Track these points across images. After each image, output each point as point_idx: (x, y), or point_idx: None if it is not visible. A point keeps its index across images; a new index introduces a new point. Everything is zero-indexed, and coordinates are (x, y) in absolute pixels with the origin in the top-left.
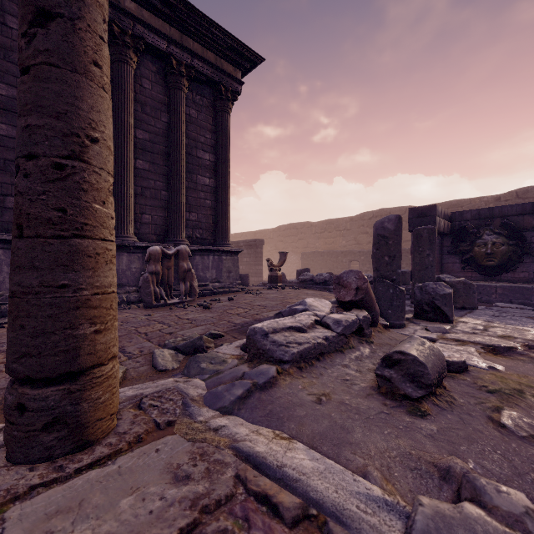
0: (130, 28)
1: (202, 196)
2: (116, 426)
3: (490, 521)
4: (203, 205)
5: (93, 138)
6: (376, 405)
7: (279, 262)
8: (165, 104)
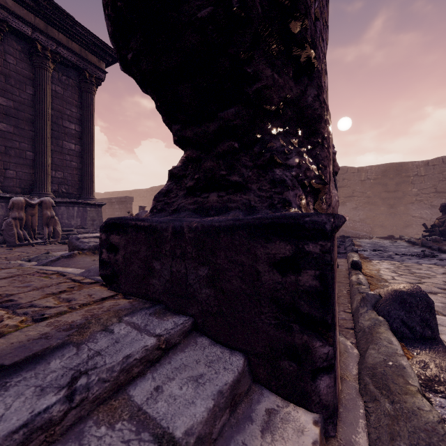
0: None
1: (68, 158)
2: None
3: None
4: (69, 166)
5: None
6: None
7: None
8: (31, 79)
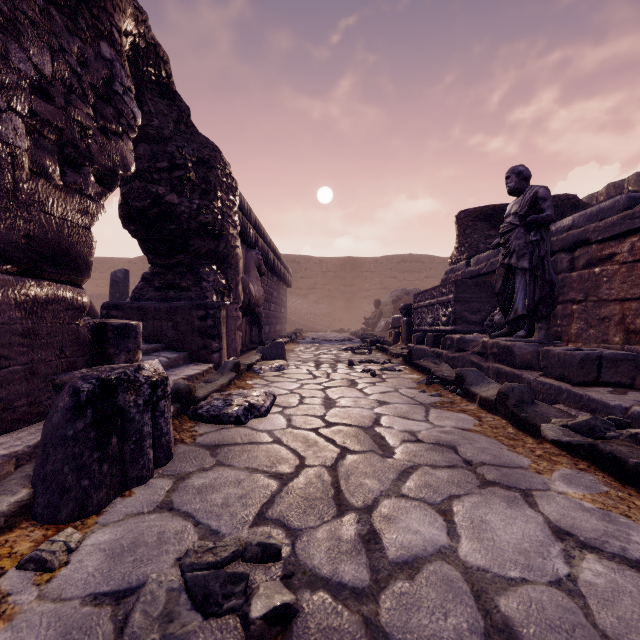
0: None
1: None
2: None
3: None
4: None
5: None
6: None
7: None
8: None
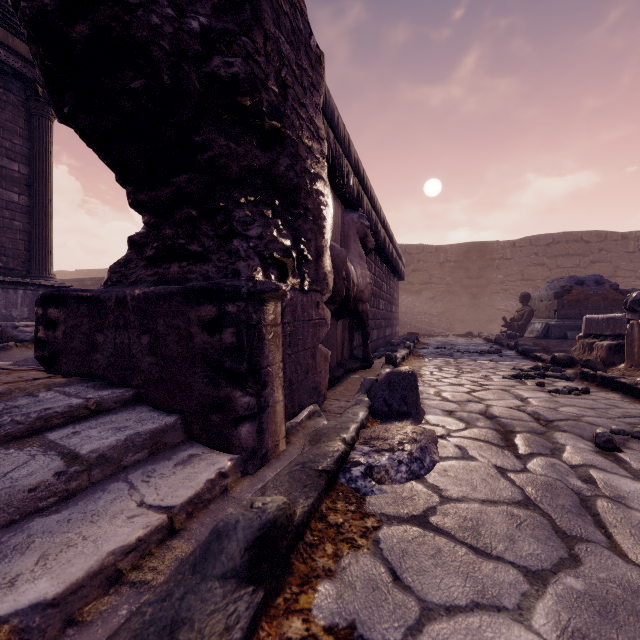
0: None
1: (7, 215)
2: None
3: None
4: (8, 227)
5: None
6: None
7: None
8: None
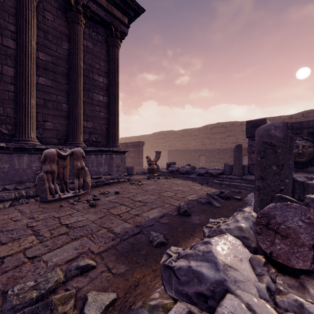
0: None
1: (97, 109)
2: None
3: None
4: (98, 116)
5: None
6: None
7: (155, 158)
8: (66, 35)
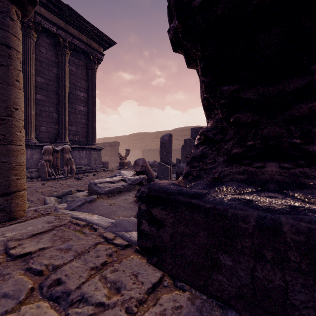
0: (32, 17)
1: (79, 117)
2: (25, 215)
3: (135, 220)
4: (79, 122)
5: (16, 108)
6: (131, 205)
7: (125, 155)
8: (55, 63)
